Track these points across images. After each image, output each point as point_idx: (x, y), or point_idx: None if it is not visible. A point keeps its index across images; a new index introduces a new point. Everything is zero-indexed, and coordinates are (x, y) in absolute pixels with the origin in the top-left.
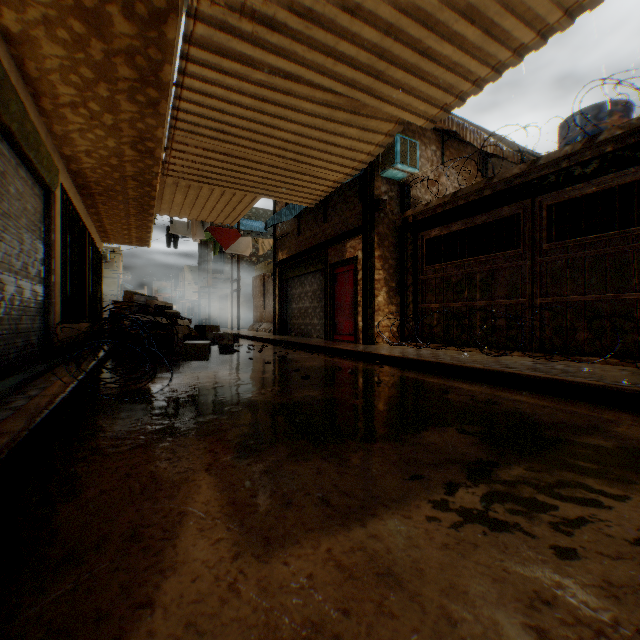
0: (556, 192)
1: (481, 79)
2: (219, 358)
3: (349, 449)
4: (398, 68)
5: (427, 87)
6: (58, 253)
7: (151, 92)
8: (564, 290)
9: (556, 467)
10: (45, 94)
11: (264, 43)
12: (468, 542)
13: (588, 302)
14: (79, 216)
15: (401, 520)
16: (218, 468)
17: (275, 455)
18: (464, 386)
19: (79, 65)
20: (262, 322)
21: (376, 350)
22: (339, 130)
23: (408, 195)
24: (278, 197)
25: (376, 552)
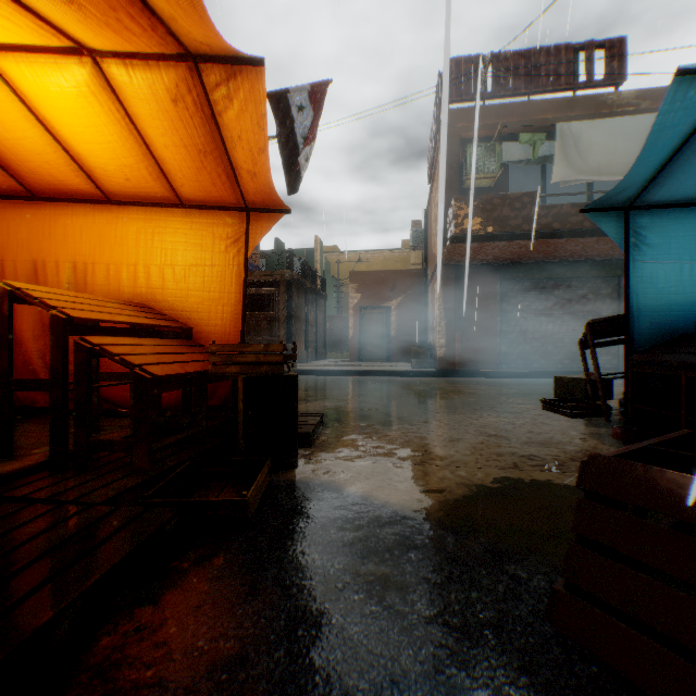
0: None
1: None
2: None
3: None
4: None
5: None
6: None
7: None
8: None
9: None
10: None
11: None
12: None
13: None
14: None
15: None
16: None
17: None
18: None
19: None
20: None
21: None
22: None
23: None
24: None
25: None
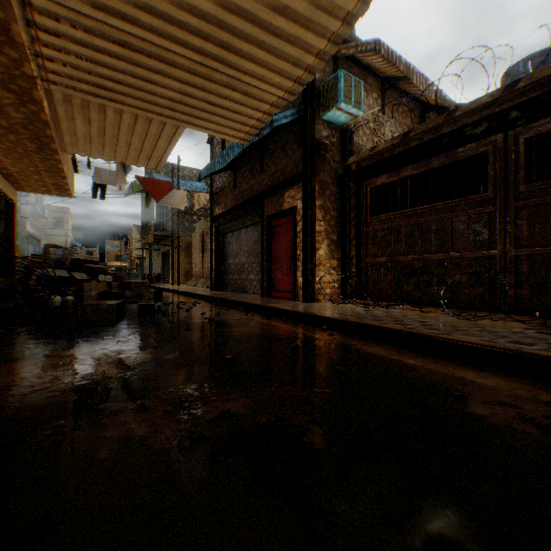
0: (538, 122)
1: None
2: (132, 321)
3: None
4: None
5: None
6: None
7: None
8: (549, 239)
9: None
10: None
11: None
12: None
13: None
14: None
15: None
16: None
17: None
18: (470, 376)
19: None
20: (201, 277)
21: (321, 311)
22: (279, 1)
23: (350, 141)
24: (204, 128)
25: None
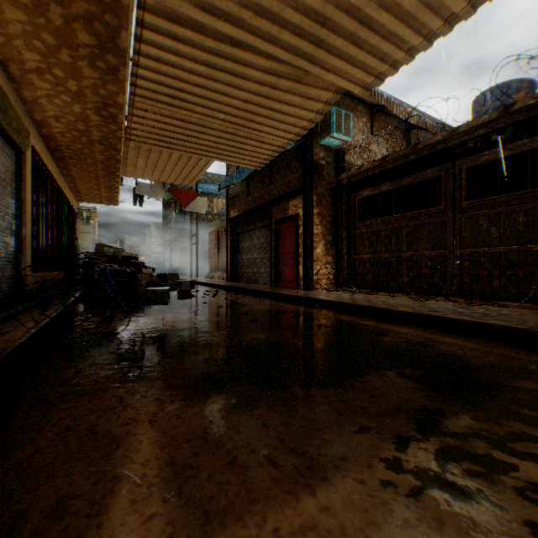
0: (474, 156)
1: (413, 48)
2: (177, 302)
3: (294, 396)
4: (338, 36)
5: (364, 56)
6: (29, 208)
7: (110, 58)
8: (481, 242)
9: (502, 416)
10: (12, 60)
11: (214, 9)
12: (431, 517)
13: (503, 253)
14: (52, 176)
15: (354, 485)
16: (162, 419)
17: (221, 403)
18: (396, 328)
19: (41, 30)
20: (216, 271)
21: (315, 295)
22: (283, 98)
23: (343, 160)
24: (229, 160)
25: (329, 533)
